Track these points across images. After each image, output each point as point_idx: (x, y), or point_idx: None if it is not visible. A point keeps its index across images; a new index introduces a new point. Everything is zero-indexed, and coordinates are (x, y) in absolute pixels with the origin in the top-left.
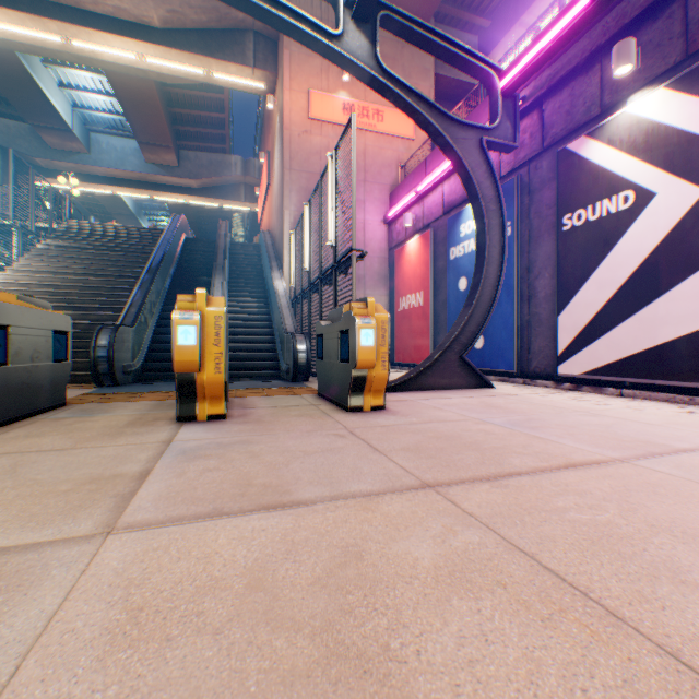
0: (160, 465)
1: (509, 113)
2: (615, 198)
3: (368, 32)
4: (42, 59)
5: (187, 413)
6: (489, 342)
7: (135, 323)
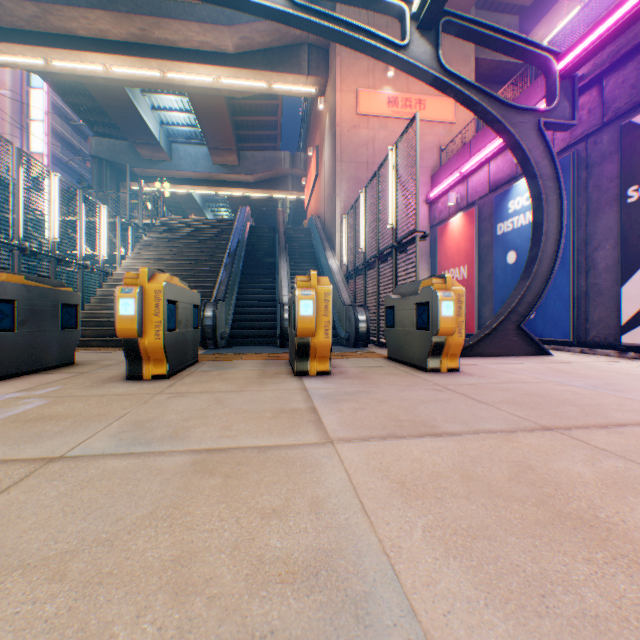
0: (317, 404)
1: (566, 92)
2: None
3: (431, 38)
4: (141, 90)
5: (301, 369)
6: (541, 312)
7: (226, 298)
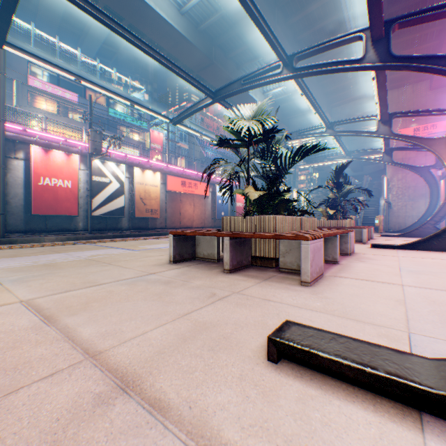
0: None
1: None
2: None
3: (389, 155)
4: None
5: None
6: None
7: None
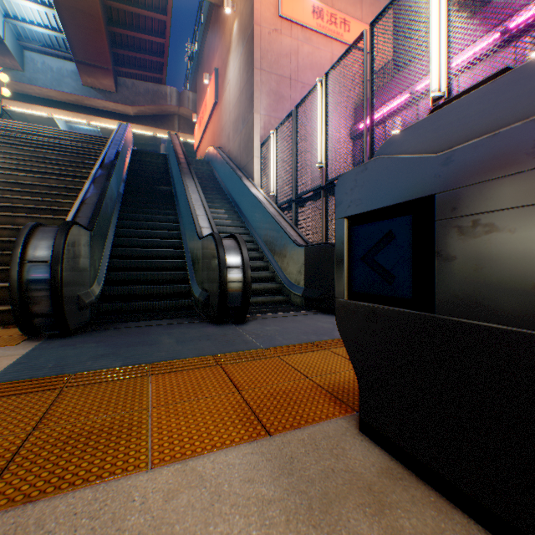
0: None
1: None
2: None
3: None
4: None
5: None
6: None
7: (93, 226)
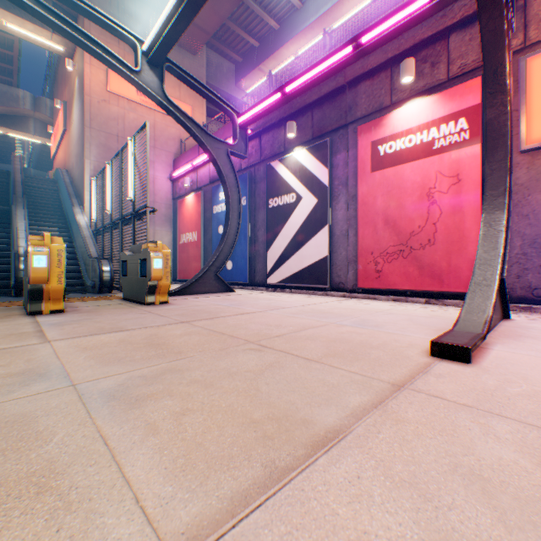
0: (45, 328)
1: (244, 137)
2: (289, 196)
3: (158, 73)
4: None
5: (36, 310)
6: (236, 266)
7: None
